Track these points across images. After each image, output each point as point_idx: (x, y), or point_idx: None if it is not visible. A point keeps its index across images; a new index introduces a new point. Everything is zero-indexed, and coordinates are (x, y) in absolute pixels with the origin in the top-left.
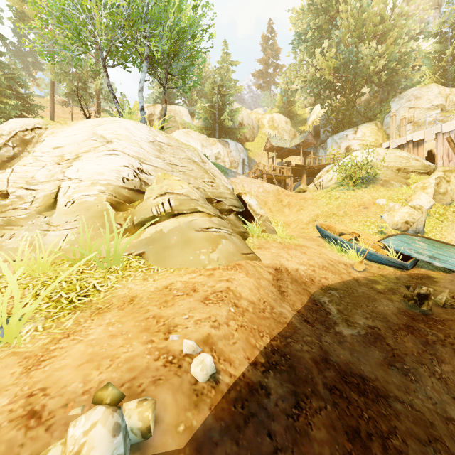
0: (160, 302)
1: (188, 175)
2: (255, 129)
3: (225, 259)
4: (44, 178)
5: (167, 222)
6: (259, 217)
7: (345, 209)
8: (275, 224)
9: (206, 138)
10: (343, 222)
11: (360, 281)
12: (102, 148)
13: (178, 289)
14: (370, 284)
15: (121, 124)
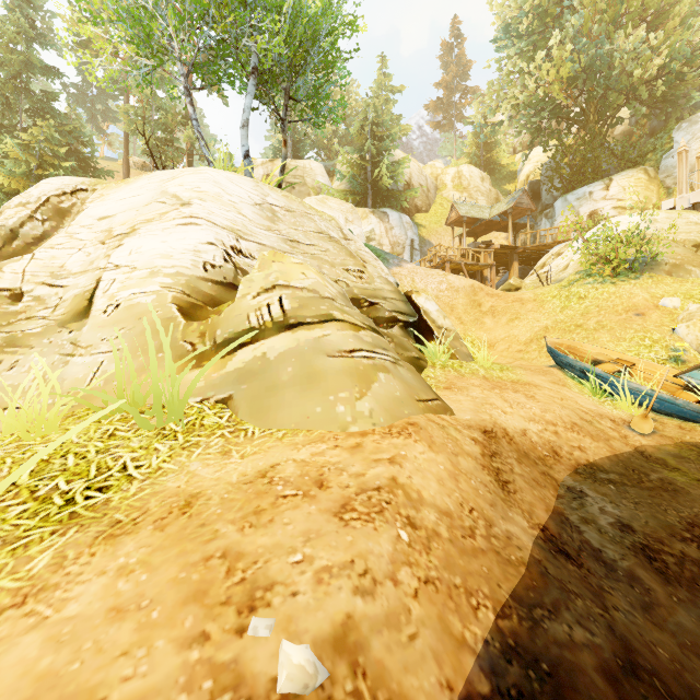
0: (244, 513)
1: (319, 259)
2: (431, 192)
3: (384, 413)
4: (78, 267)
5: (275, 339)
6: (443, 331)
7: (598, 317)
8: (469, 344)
9: (352, 209)
10: (596, 340)
11: (650, 454)
12: (172, 215)
13: (287, 481)
14: (672, 461)
15: (207, 176)
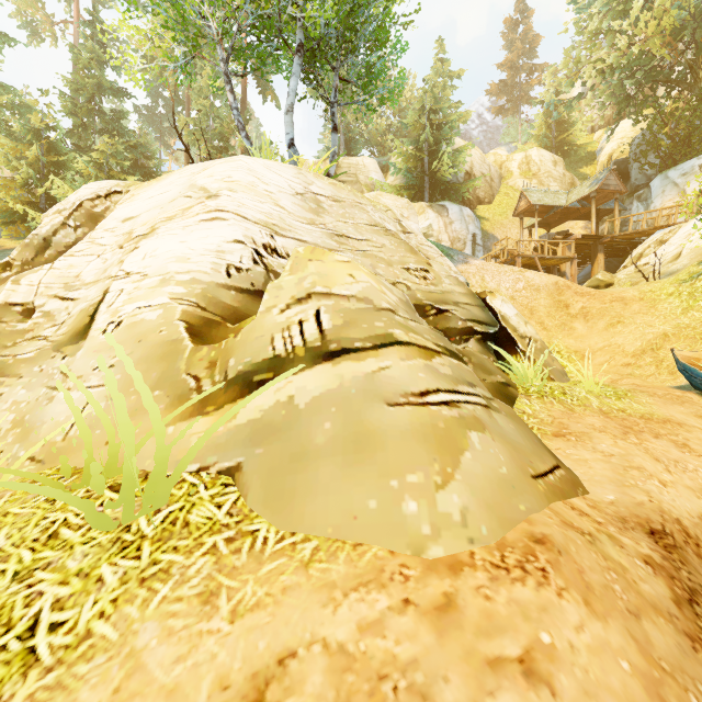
0: None
1: (372, 257)
2: (495, 182)
3: (487, 515)
4: (92, 277)
5: (308, 375)
6: (527, 342)
7: None
8: (556, 355)
9: (408, 204)
10: None
11: None
12: (196, 210)
13: None
14: None
15: (240, 163)
